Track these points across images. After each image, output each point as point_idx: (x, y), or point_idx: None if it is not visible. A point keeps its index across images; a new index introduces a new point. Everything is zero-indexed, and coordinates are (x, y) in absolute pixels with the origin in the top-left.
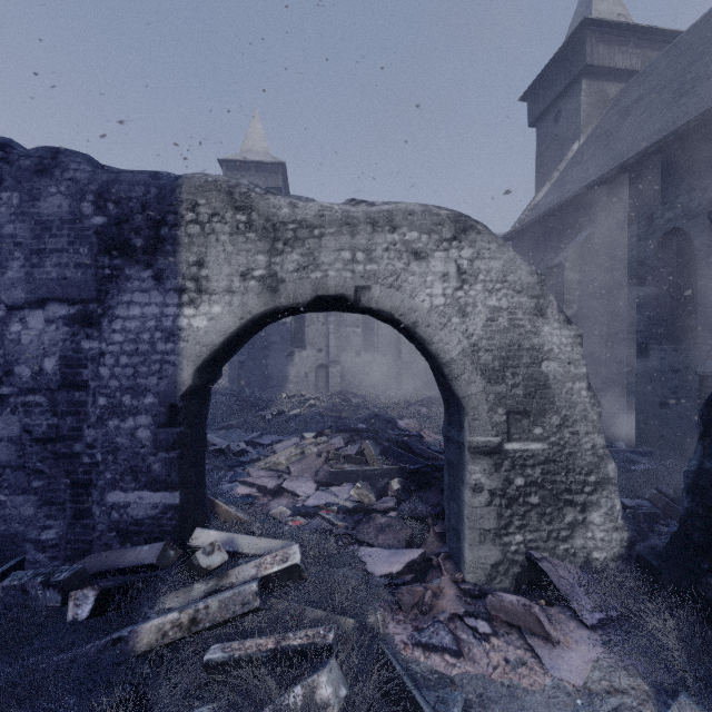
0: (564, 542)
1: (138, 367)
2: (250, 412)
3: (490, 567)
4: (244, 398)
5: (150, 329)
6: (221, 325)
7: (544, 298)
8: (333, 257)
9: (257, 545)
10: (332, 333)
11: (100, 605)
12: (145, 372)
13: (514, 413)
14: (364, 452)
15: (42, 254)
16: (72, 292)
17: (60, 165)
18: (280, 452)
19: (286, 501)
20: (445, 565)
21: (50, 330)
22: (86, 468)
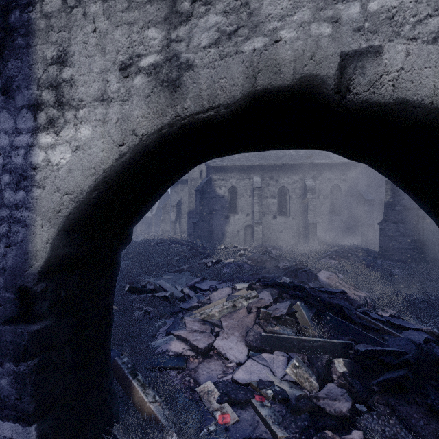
0: None
1: None
2: (197, 259)
3: None
4: (195, 248)
5: None
6: (90, 157)
7: None
8: (288, 1)
9: None
10: (256, 202)
11: None
12: None
13: None
14: (295, 314)
15: None
16: None
17: None
18: (214, 302)
19: (216, 365)
20: None
21: None
22: None
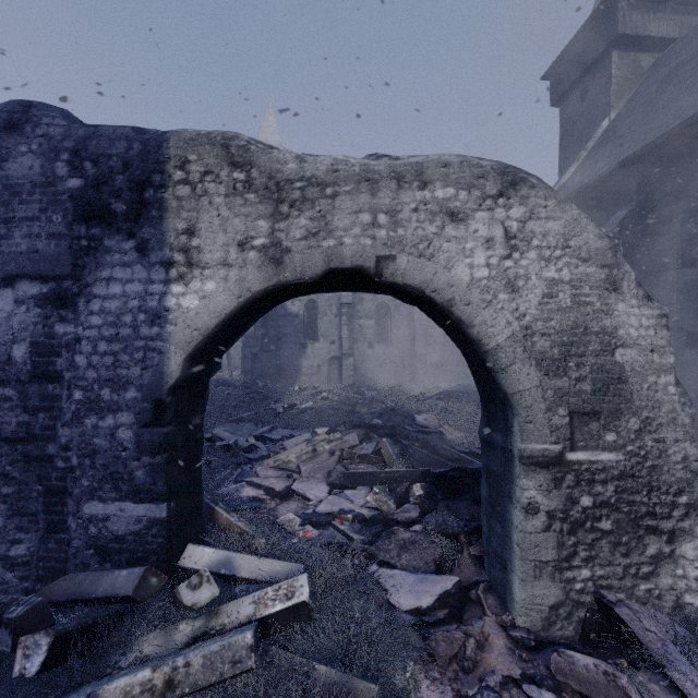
0: (646, 580)
1: (119, 355)
2: (262, 404)
3: (547, 610)
4: (256, 390)
5: (133, 310)
6: (215, 305)
7: (618, 268)
8: (349, 221)
9: (258, 568)
10: (344, 324)
11: (57, 655)
12: (126, 361)
13: (579, 414)
14: (381, 451)
15: (11, 223)
16: (44, 267)
17: (31, 119)
18: (291, 449)
19: (295, 505)
20: (487, 600)
21: (20, 312)
22: (60, 474)
